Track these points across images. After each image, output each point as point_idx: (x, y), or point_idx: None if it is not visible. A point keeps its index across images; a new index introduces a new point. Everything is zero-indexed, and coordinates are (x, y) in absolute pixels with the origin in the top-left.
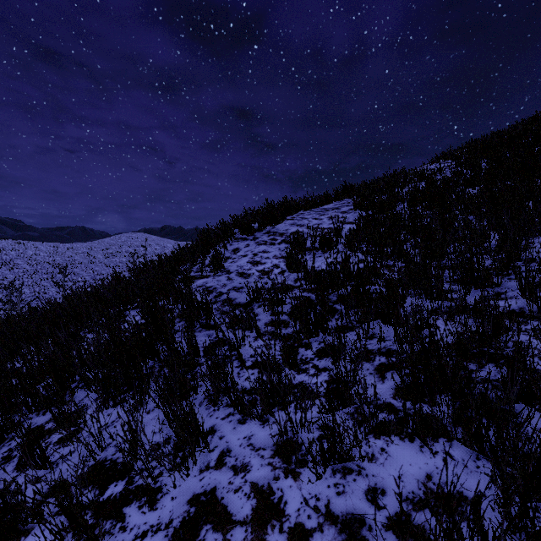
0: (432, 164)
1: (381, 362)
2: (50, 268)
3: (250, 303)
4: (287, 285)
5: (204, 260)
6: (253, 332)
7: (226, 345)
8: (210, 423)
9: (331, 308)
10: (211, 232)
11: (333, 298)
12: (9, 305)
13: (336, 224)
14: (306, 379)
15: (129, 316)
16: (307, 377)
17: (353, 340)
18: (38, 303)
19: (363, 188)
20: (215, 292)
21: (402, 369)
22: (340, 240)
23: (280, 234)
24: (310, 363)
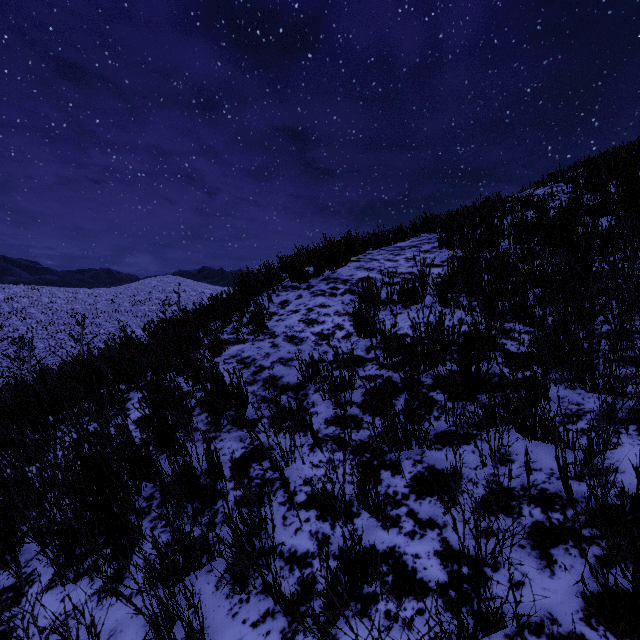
0: (537, 189)
1: (536, 519)
2: (68, 318)
3: (303, 384)
4: (356, 357)
5: (242, 317)
6: (307, 436)
7: (266, 458)
8: (232, 634)
9: (426, 397)
10: (252, 278)
11: (427, 381)
12: (18, 363)
13: (421, 268)
14: (400, 542)
15: (132, 401)
16: (401, 538)
17: (472, 462)
18: (53, 360)
19: (448, 220)
20: (253, 366)
21: (584, 544)
22: (426, 290)
23: (342, 281)
24: (403, 506)
